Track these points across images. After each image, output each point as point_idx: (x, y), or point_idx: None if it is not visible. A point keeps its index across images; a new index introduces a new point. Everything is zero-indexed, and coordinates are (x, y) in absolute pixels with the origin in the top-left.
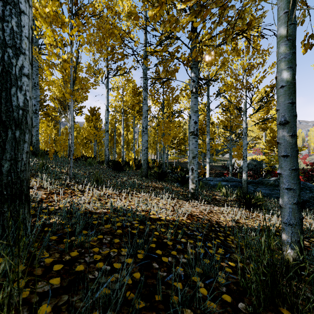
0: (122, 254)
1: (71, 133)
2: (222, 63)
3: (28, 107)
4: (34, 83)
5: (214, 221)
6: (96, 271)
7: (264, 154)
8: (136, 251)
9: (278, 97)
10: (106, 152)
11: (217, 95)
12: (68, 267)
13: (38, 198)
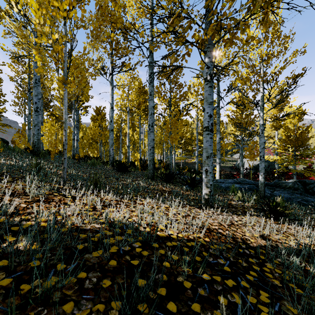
0: None
1: (65, 128)
2: (246, 41)
3: None
4: (35, 80)
5: (238, 238)
6: None
7: (276, 154)
8: (136, 307)
9: None
10: (111, 152)
11: (228, 91)
12: None
13: (10, 209)
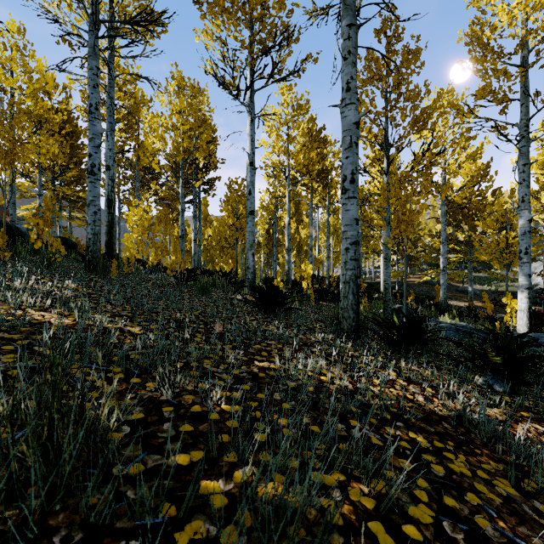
0: None
1: None
2: None
3: None
4: (89, 107)
5: None
6: None
7: None
8: None
9: None
10: (249, 262)
11: None
12: None
13: None
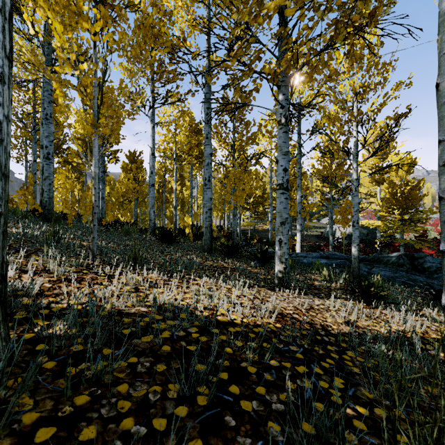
0: (170, 397)
1: (95, 186)
2: (329, 77)
3: (1, 133)
4: (45, 115)
5: (318, 324)
6: (120, 438)
7: (378, 218)
8: (195, 389)
9: (443, 118)
10: (151, 216)
11: (312, 133)
12: (66, 433)
13: (34, 290)
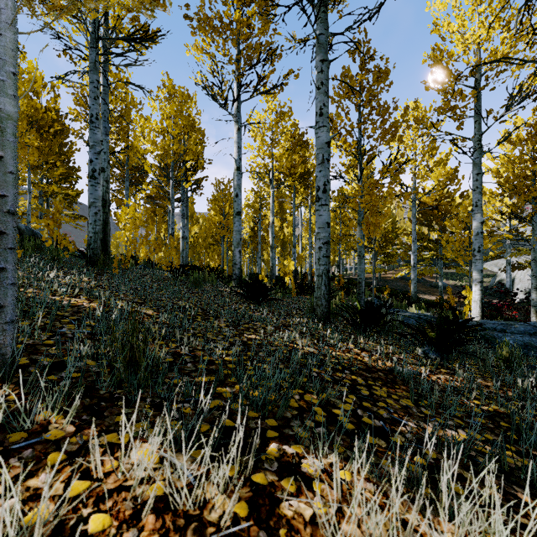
0: None
1: None
2: None
3: None
4: (90, 117)
5: None
6: None
7: None
8: None
9: None
10: (236, 258)
11: (508, 108)
12: None
13: None
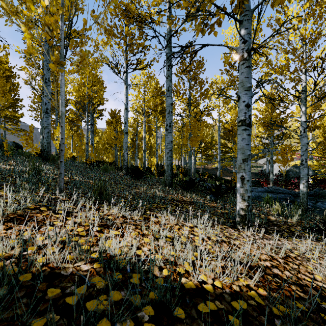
0: None
1: (61, 124)
2: None
3: None
4: (44, 79)
5: (309, 285)
6: None
7: (310, 159)
8: None
9: None
10: (125, 157)
11: (256, 87)
12: None
13: None
